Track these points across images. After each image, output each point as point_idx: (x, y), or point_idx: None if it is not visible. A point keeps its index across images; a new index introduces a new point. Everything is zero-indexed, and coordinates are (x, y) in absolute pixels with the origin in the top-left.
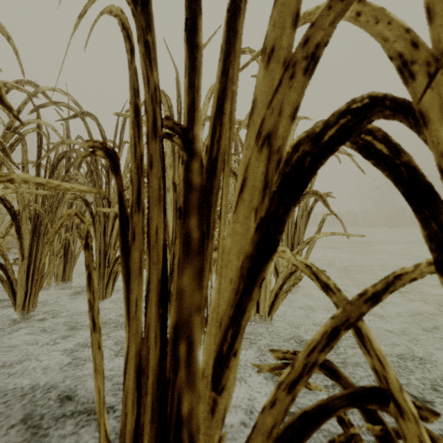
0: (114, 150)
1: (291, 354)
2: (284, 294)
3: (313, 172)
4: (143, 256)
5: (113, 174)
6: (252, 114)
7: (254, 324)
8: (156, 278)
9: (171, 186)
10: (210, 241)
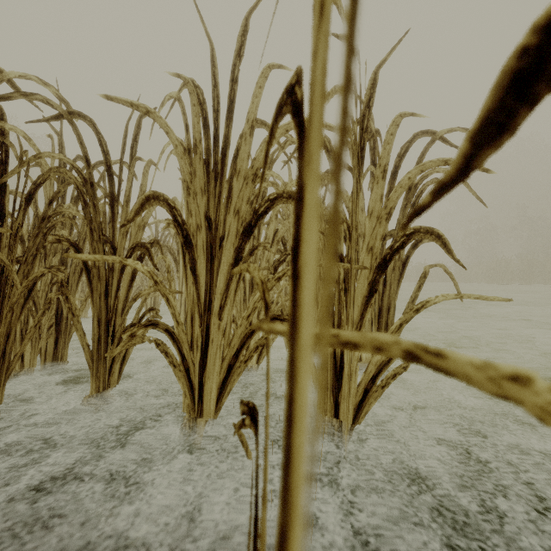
0: None
1: None
2: (379, 390)
3: None
4: None
5: None
6: None
7: (331, 434)
8: None
9: (203, 222)
10: None
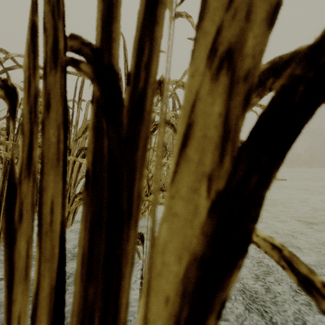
0: (14, 89)
1: None
2: None
3: (311, 111)
4: (31, 244)
5: (11, 120)
6: (201, 20)
7: None
8: (49, 282)
9: None
10: (132, 226)
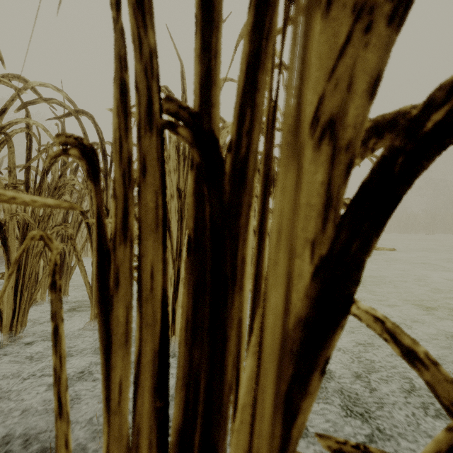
0: (93, 148)
1: (352, 448)
2: None
3: (409, 182)
4: (131, 312)
5: (90, 182)
6: None
7: None
8: (151, 348)
9: (175, 192)
10: (236, 291)
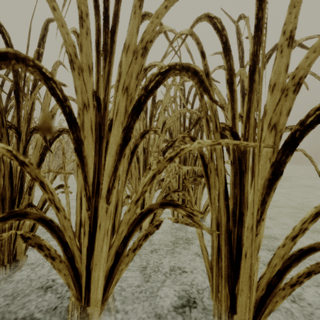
0: None
1: None
2: (288, 289)
3: None
4: None
5: None
6: None
7: None
8: None
9: (90, 100)
10: None
